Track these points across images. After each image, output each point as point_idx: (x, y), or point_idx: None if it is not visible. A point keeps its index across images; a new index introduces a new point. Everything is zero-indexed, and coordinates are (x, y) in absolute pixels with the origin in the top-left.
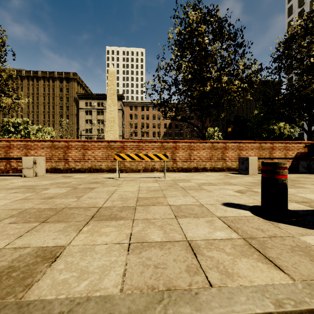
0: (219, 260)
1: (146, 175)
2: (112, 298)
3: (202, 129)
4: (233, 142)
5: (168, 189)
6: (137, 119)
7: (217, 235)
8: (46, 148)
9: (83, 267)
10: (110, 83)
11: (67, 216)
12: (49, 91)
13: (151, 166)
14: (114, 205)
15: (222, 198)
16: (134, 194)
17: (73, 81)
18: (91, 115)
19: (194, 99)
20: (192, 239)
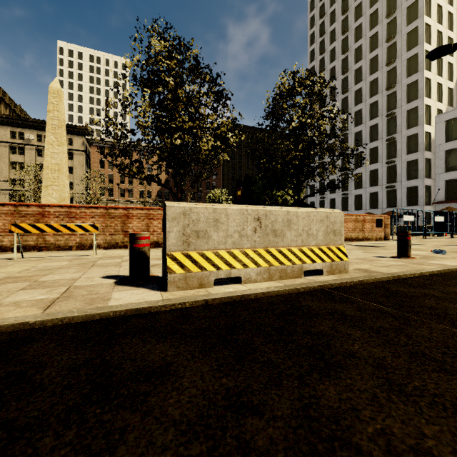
0: (0, 310)
1: (75, 253)
2: None
3: (177, 193)
4: None
5: (69, 267)
6: (112, 169)
7: (36, 297)
8: None
9: None
10: (52, 107)
11: None
12: None
13: (91, 241)
14: None
15: (118, 272)
16: (7, 274)
17: None
18: (23, 154)
19: (164, 152)
20: (3, 302)
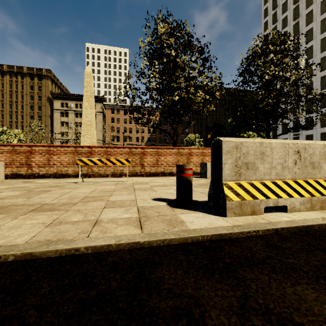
0: (107, 227)
1: (112, 179)
2: (17, 245)
3: (173, 136)
4: (197, 149)
5: (119, 190)
6: (119, 123)
7: (123, 216)
8: (6, 153)
9: (6, 235)
10: (86, 84)
11: (10, 210)
12: (17, 88)
13: (120, 171)
14: (58, 202)
15: (159, 195)
16: (84, 194)
17: (46, 79)
18: (68, 117)
19: (165, 107)
20: (102, 218)
